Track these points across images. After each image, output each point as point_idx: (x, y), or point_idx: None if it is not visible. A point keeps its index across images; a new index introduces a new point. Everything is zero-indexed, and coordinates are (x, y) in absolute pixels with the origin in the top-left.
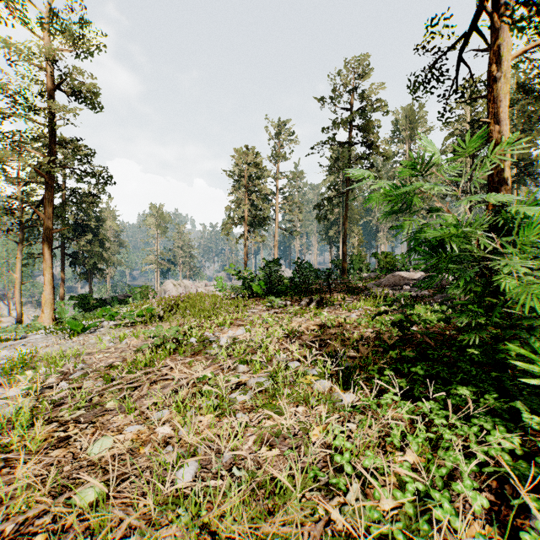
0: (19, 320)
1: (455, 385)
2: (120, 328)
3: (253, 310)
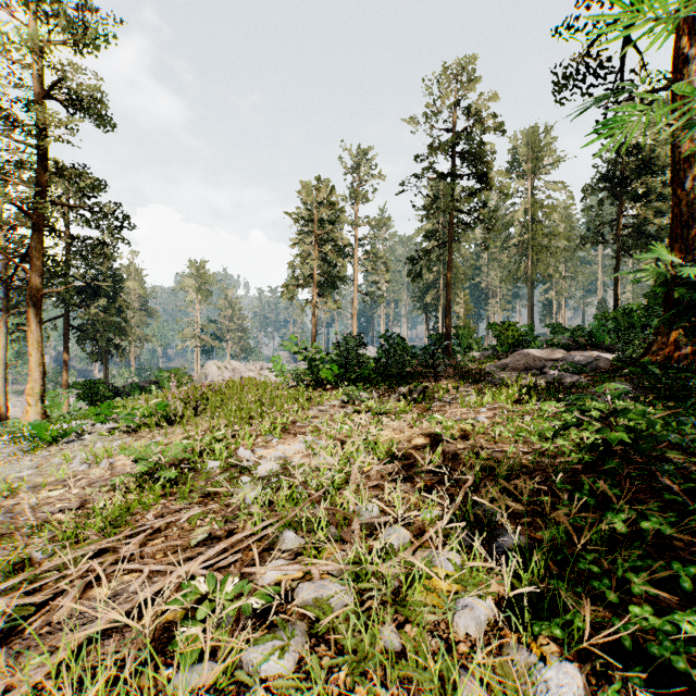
0: (4, 415)
1: None
2: (114, 435)
3: (321, 407)
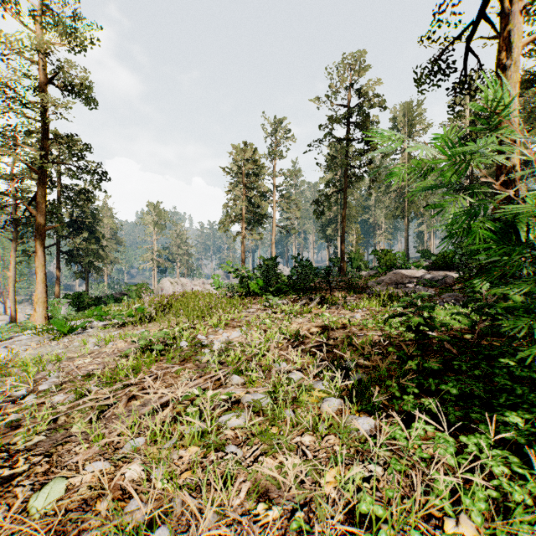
0: (13, 318)
1: (499, 408)
2: (109, 329)
3: (250, 310)
